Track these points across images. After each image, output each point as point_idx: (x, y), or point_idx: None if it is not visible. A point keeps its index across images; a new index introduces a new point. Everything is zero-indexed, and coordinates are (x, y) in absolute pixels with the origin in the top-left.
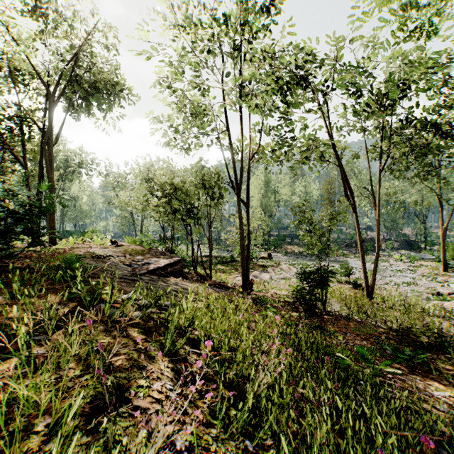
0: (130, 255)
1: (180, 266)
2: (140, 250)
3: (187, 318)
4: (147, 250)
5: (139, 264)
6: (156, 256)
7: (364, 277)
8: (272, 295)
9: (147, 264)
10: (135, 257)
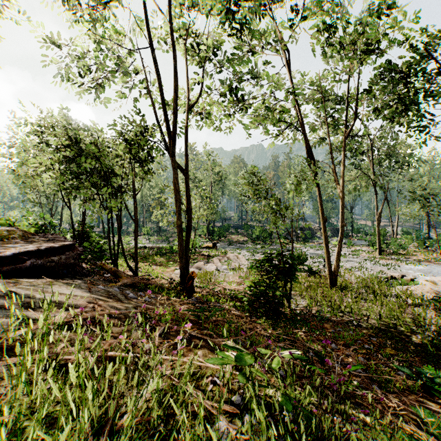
0: None
1: (68, 256)
2: (3, 233)
3: None
4: (22, 232)
5: None
6: (30, 241)
7: (327, 262)
8: (220, 291)
9: None
10: None
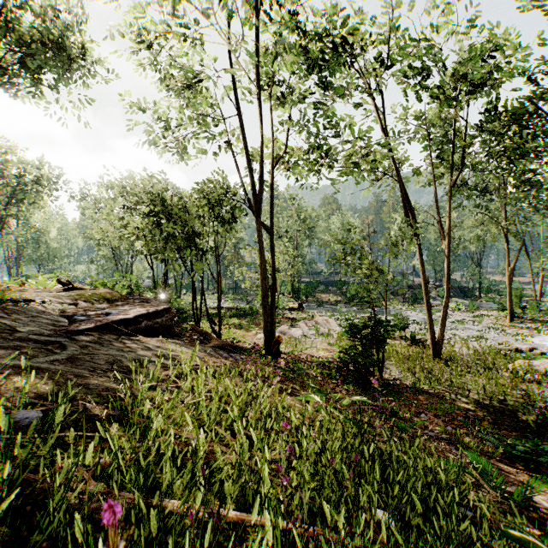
0: (86, 303)
1: (167, 318)
2: (106, 296)
3: (95, 454)
4: (119, 295)
5: (89, 316)
6: (131, 304)
7: (429, 330)
8: (306, 358)
9: (105, 315)
10: (94, 305)
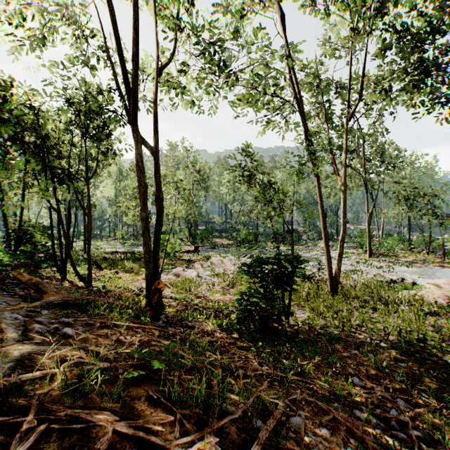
0: None
1: None
2: None
3: None
4: None
5: None
6: None
7: (327, 265)
8: (200, 303)
9: None
10: None
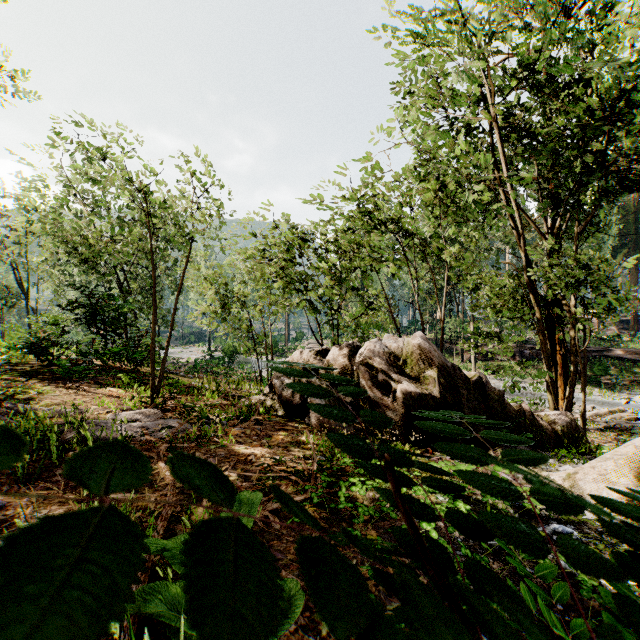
0: None
1: None
2: None
3: None
4: None
5: None
6: None
7: None
8: None
9: None
10: None
